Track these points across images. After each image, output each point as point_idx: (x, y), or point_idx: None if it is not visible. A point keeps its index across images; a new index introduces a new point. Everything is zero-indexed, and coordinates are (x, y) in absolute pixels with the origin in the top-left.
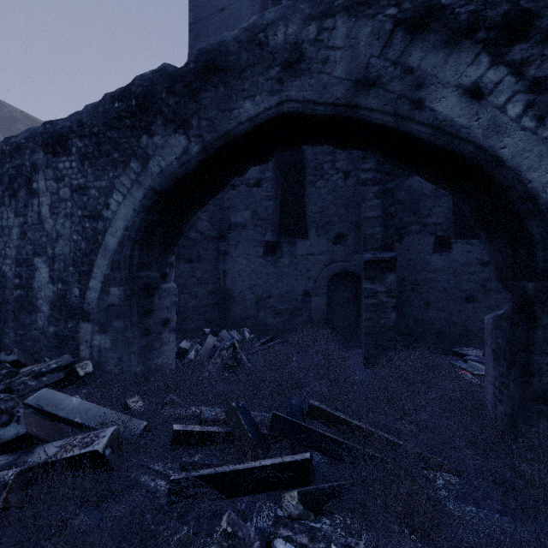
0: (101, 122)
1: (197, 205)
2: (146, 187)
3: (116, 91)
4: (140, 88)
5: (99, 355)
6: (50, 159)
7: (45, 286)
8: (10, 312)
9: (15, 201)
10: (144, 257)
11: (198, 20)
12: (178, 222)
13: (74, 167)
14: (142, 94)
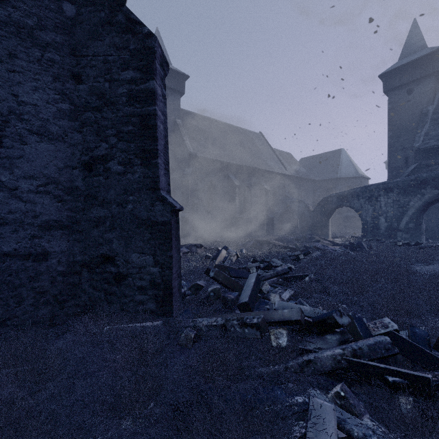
0: (406, 186)
1: (435, 203)
2: (423, 201)
3: (412, 179)
4: (421, 179)
5: (404, 239)
6: (385, 193)
7: (383, 223)
8: (369, 229)
9: (370, 203)
10: (420, 216)
11: (393, 108)
12: (428, 207)
13: (394, 195)
14: (423, 181)
